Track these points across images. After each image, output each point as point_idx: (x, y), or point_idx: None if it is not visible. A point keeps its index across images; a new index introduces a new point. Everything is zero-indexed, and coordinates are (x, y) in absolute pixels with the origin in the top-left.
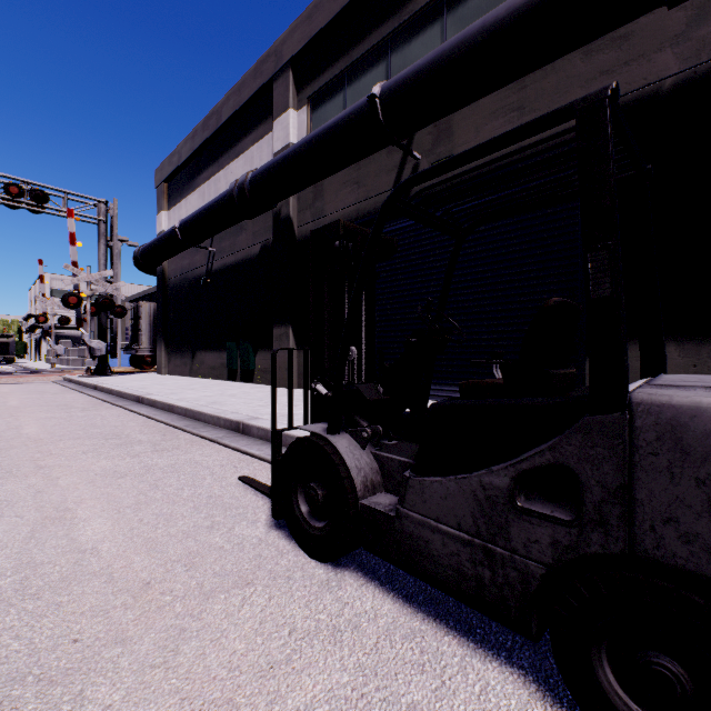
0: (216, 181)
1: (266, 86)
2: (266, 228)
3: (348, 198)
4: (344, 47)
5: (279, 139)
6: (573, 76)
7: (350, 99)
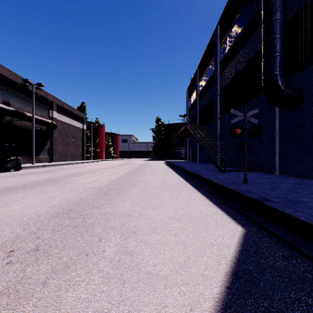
0: None
1: None
2: None
3: None
4: None
5: None
6: None
7: None
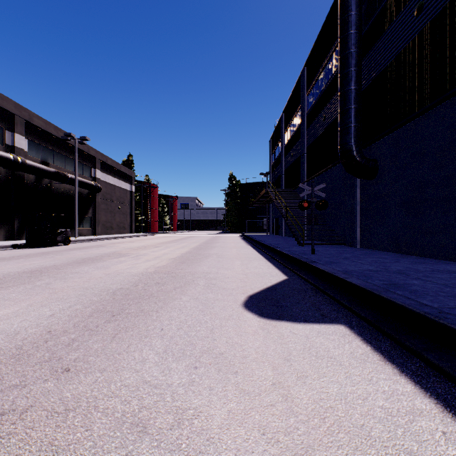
0: None
1: None
2: None
3: None
4: None
5: None
6: None
7: None
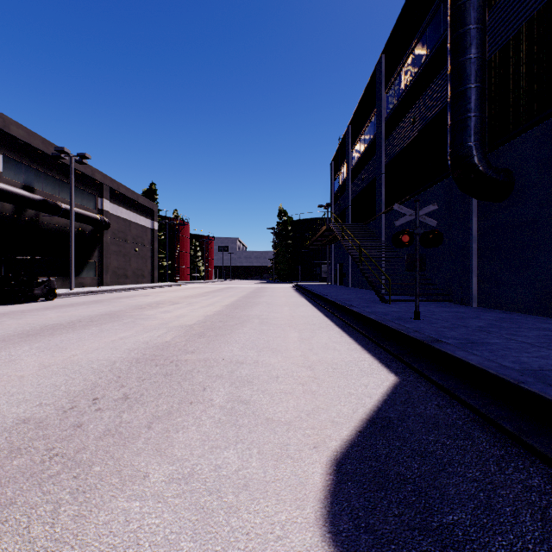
0: None
1: None
2: None
3: None
4: None
5: None
6: None
7: None
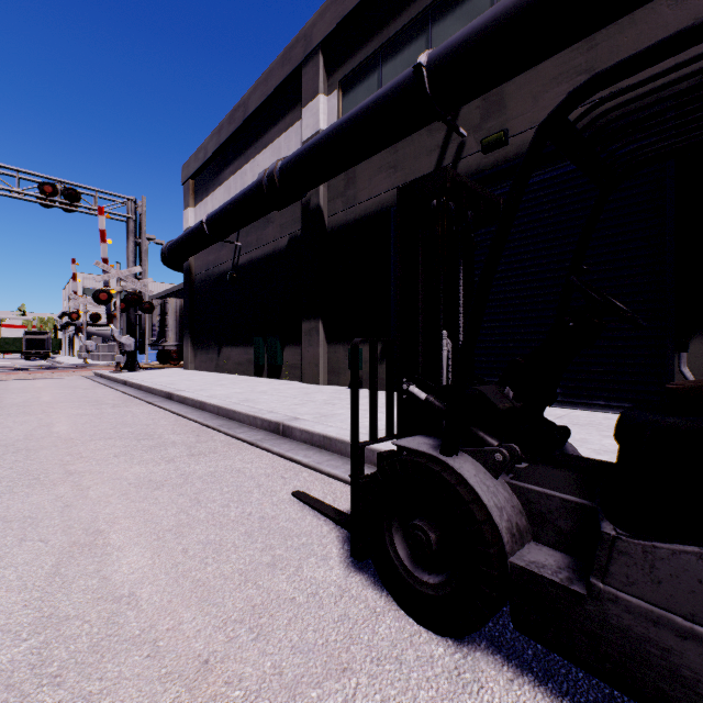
0: (242, 175)
1: (294, 73)
2: (294, 219)
3: (383, 183)
4: (379, 24)
5: (308, 126)
6: (658, 26)
7: (385, 79)
